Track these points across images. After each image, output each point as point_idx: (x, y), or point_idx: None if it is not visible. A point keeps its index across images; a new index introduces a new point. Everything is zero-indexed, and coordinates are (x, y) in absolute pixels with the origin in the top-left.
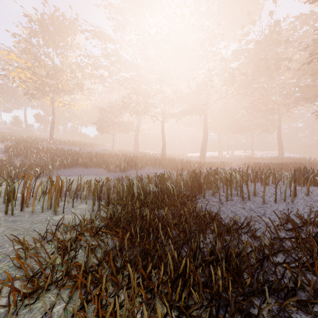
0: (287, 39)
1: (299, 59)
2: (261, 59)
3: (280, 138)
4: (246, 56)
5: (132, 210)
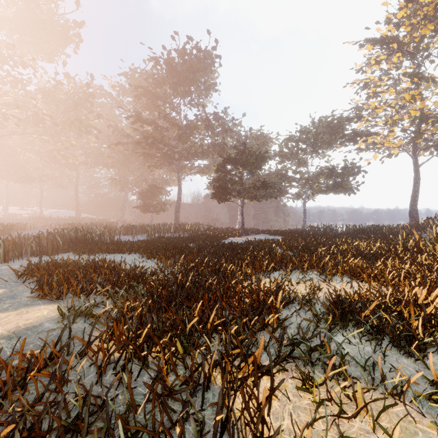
0: (100, 114)
1: (100, 127)
2: (75, 118)
3: (78, 197)
4: (58, 105)
5: (104, 243)
